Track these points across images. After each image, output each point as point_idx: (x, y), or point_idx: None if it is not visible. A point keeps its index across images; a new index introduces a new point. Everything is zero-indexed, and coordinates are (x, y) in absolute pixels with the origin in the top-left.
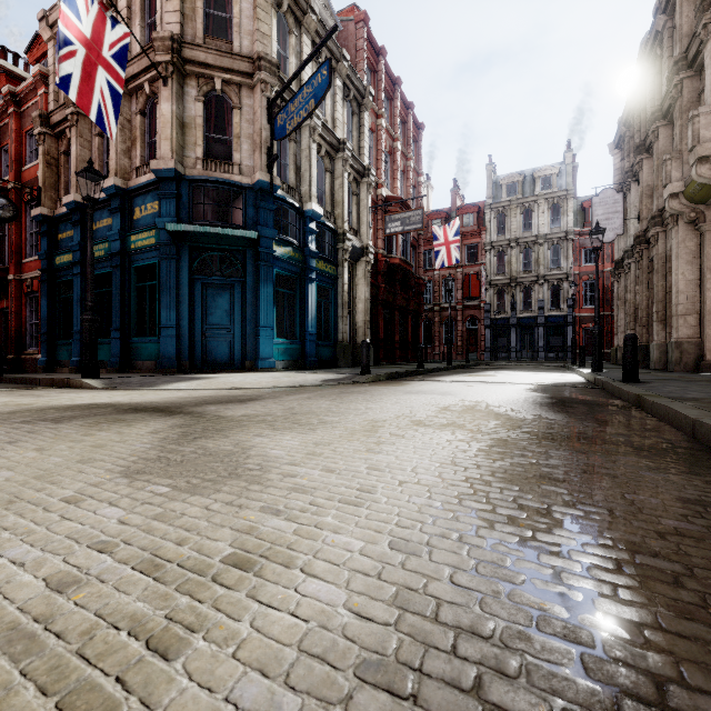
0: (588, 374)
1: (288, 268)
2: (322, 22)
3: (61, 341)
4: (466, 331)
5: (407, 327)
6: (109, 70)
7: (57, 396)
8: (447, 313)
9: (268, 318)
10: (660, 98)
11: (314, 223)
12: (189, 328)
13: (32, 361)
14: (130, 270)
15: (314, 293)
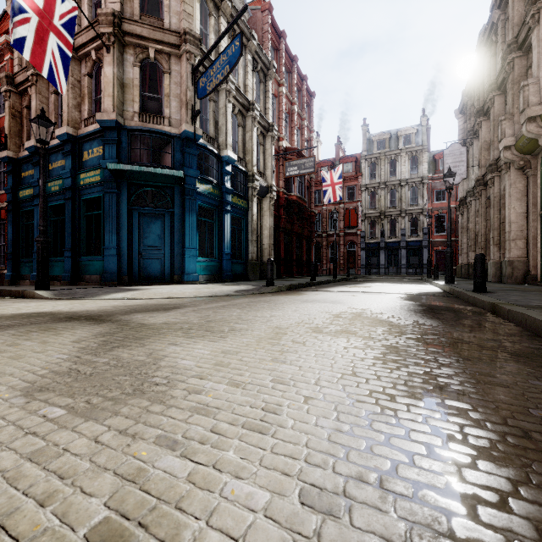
0: (444, 286)
1: (208, 201)
2: (236, 8)
3: (24, 259)
4: (346, 252)
5: (302, 249)
6: (59, 36)
7: (8, 305)
8: (332, 239)
9: (192, 241)
10: (495, 74)
11: (230, 166)
12: (128, 249)
13: (0, 275)
14: (80, 202)
15: (230, 222)
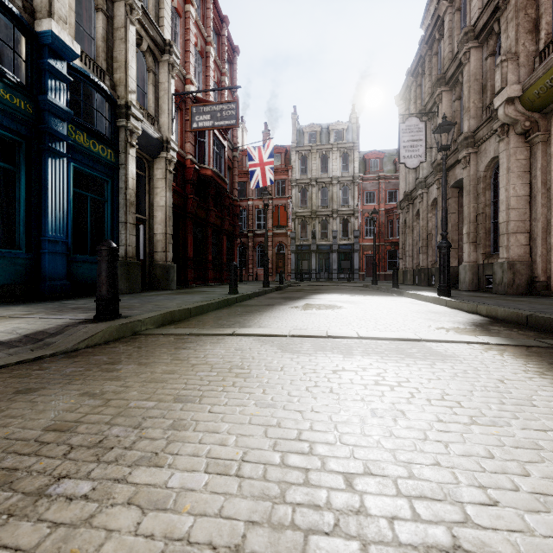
0: (472, 304)
1: None
2: None
3: None
4: (275, 255)
5: (221, 247)
6: None
7: None
8: (259, 239)
9: None
10: (459, 33)
11: (63, 64)
12: None
13: None
14: None
15: (63, 177)
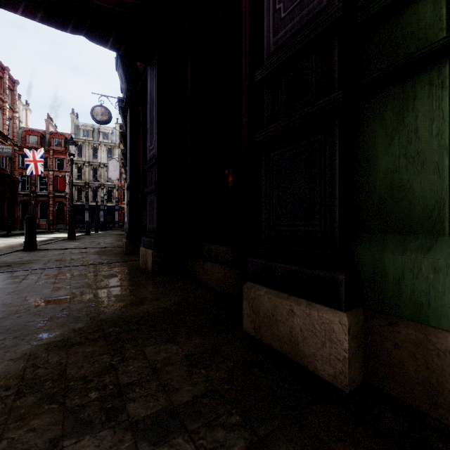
0: None
1: None
2: None
3: None
4: (56, 211)
5: (3, 208)
6: None
7: None
8: (42, 199)
9: None
10: None
11: None
12: None
13: None
14: None
15: None
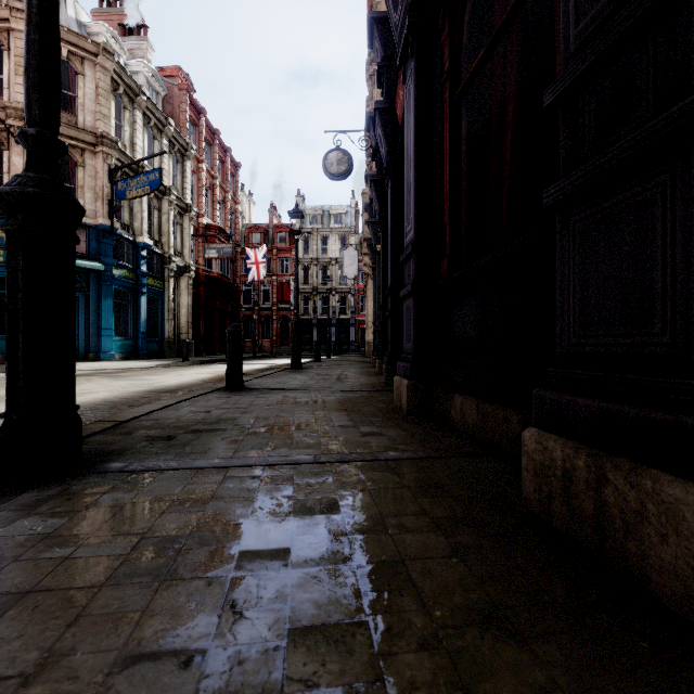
0: None
1: (124, 284)
2: (152, 100)
3: None
4: (280, 328)
5: (226, 325)
6: None
7: None
8: (265, 313)
9: (109, 322)
10: None
11: (146, 251)
12: None
13: None
14: None
15: (146, 303)
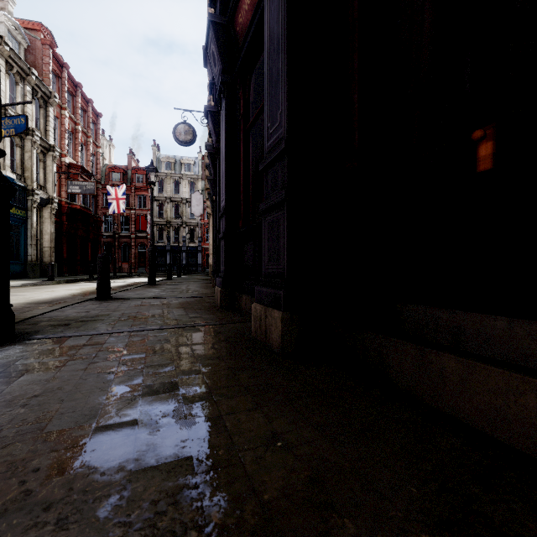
0: None
1: None
2: (15, 51)
3: None
4: (138, 253)
5: (87, 250)
6: None
7: None
8: (124, 240)
9: None
10: None
11: None
12: None
13: None
14: None
15: None
